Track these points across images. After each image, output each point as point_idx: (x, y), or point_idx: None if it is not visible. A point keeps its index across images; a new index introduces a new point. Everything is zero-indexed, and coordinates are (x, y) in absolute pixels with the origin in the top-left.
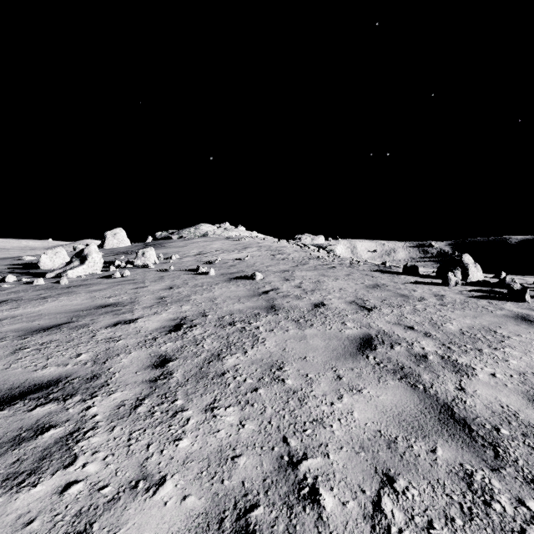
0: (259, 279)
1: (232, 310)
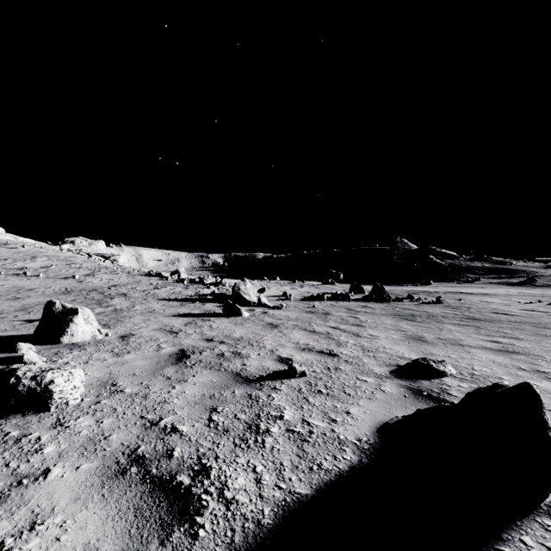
0: (78, 278)
1: (80, 287)
